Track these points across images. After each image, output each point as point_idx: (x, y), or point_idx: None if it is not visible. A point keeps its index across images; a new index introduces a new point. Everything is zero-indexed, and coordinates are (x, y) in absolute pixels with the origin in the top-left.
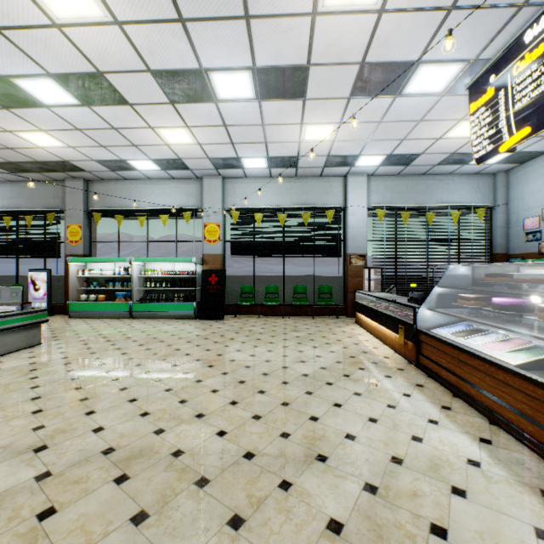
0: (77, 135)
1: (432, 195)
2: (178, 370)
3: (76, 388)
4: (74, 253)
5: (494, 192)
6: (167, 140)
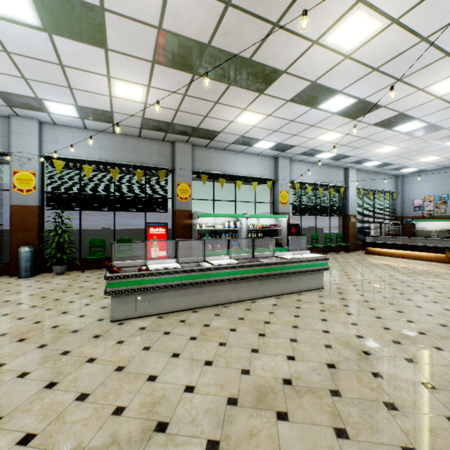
0: (280, 122)
1: (376, 184)
2: (419, 277)
3: (429, 287)
4: (184, 209)
5: (396, 185)
6: (319, 137)
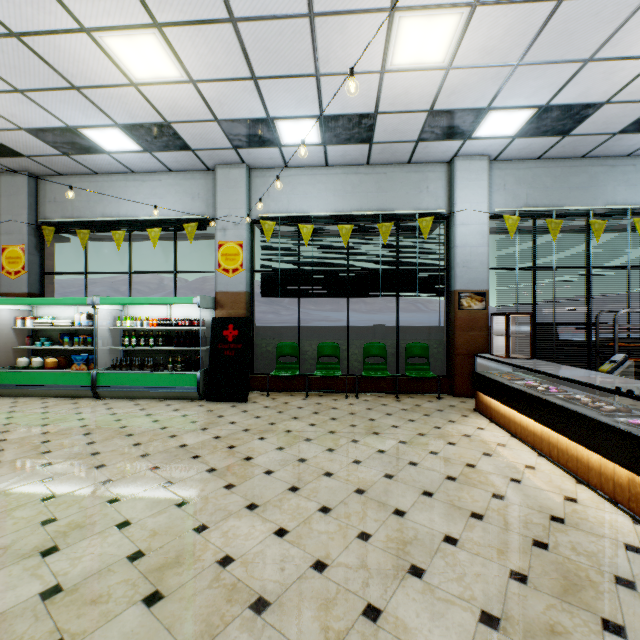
0: None
1: (598, 191)
2: (43, 626)
3: None
4: (13, 291)
5: None
6: (130, 71)
